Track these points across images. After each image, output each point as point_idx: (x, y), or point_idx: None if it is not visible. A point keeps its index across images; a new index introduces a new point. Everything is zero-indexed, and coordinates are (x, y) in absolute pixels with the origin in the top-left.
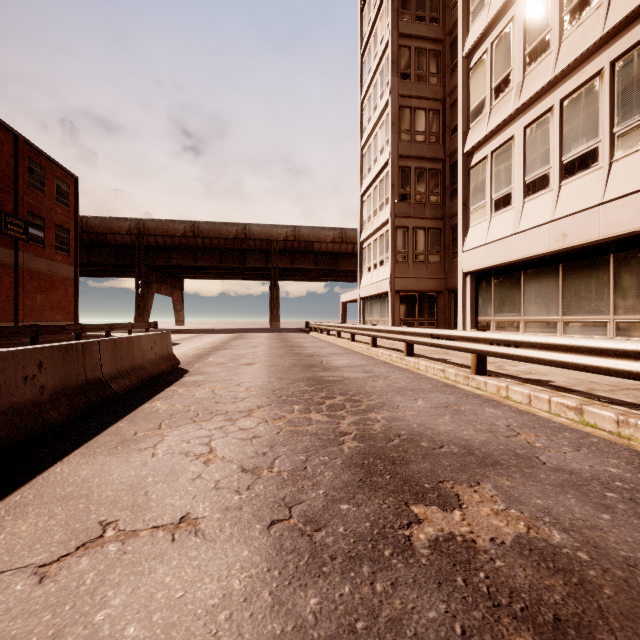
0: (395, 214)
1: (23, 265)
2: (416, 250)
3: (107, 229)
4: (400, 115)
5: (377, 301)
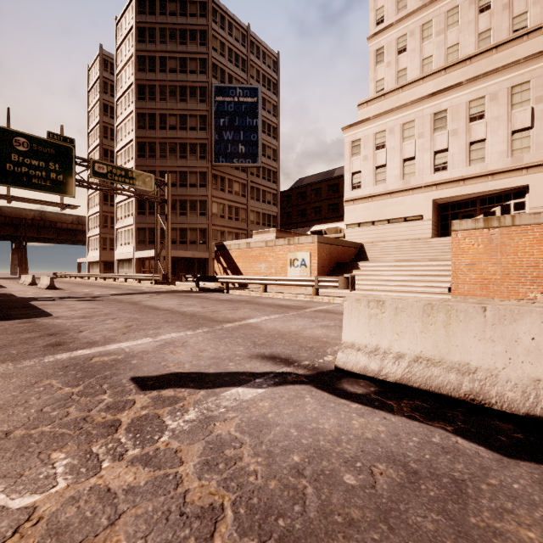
0: (101, 233)
1: None
2: (111, 246)
3: None
4: (104, 196)
5: (95, 264)
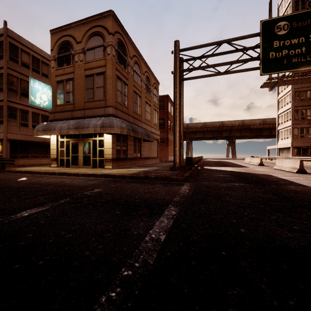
0: (293, 124)
1: None
2: (301, 134)
3: None
4: (295, 94)
5: (285, 149)
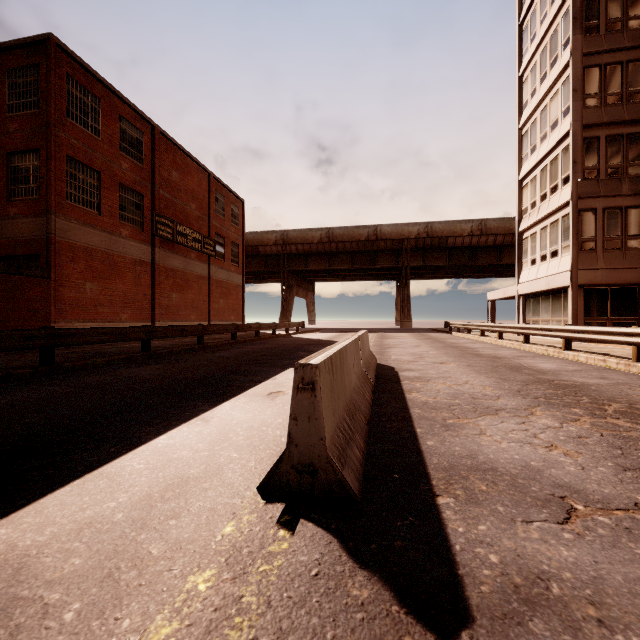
0: (578, 195)
1: (213, 276)
2: (607, 235)
3: (259, 242)
4: (584, 78)
5: (546, 298)
